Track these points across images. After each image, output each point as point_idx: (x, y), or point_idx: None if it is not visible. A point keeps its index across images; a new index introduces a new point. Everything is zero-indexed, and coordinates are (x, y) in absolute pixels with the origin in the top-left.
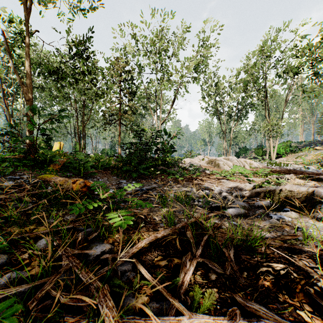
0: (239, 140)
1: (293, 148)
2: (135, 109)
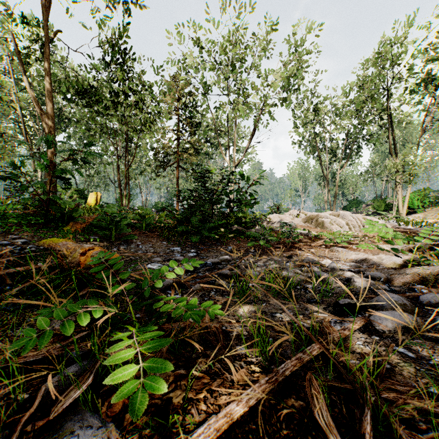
0: (348, 188)
1: (432, 199)
2: (199, 146)
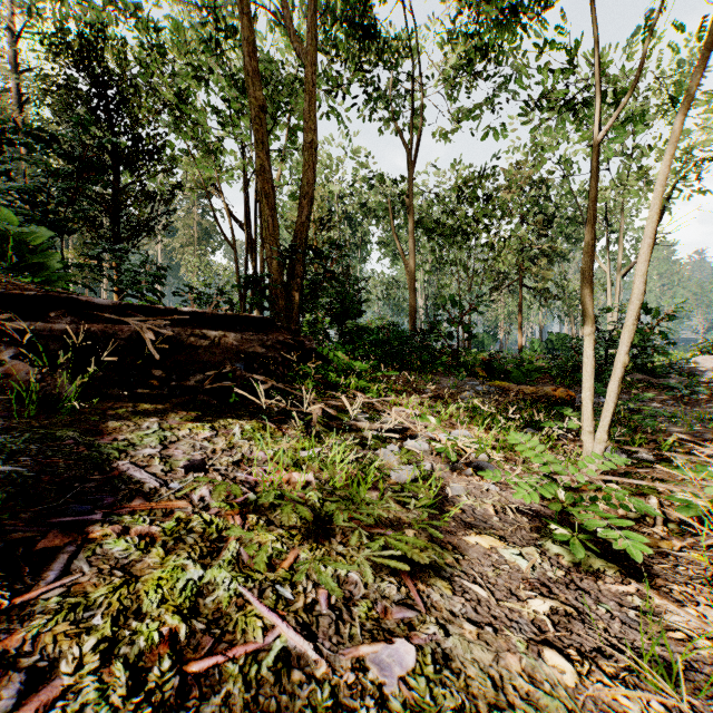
0: None
1: None
2: (554, 251)
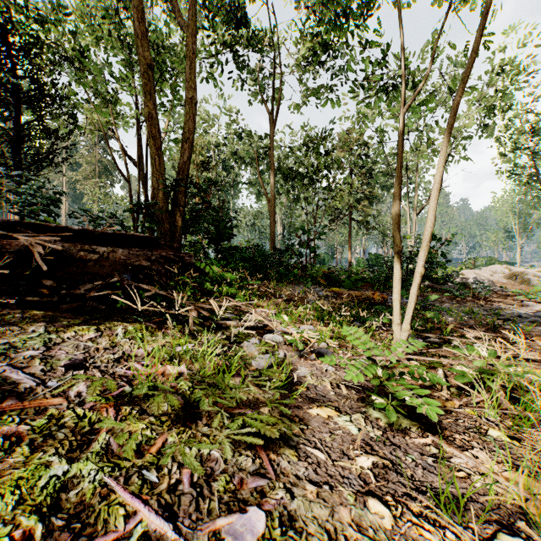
0: None
1: None
2: (372, 195)
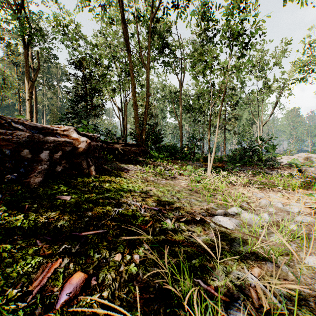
0: None
1: None
2: (237, 115)
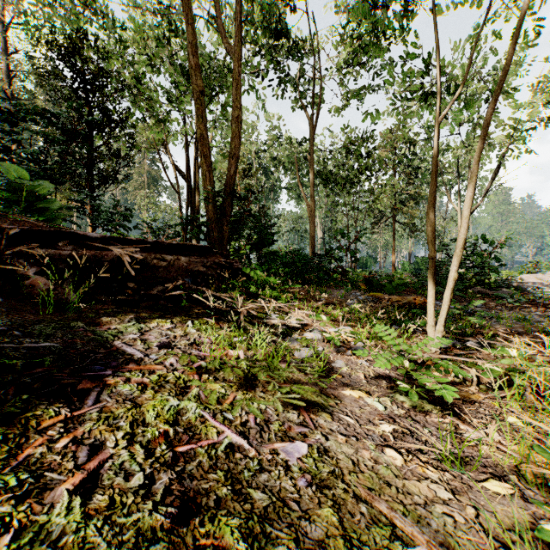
0: None
1: None
2: (419, 195)
